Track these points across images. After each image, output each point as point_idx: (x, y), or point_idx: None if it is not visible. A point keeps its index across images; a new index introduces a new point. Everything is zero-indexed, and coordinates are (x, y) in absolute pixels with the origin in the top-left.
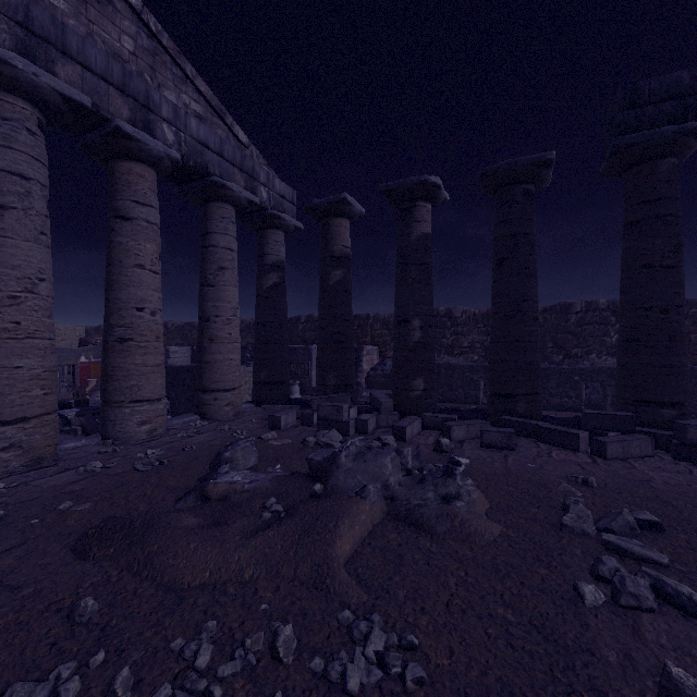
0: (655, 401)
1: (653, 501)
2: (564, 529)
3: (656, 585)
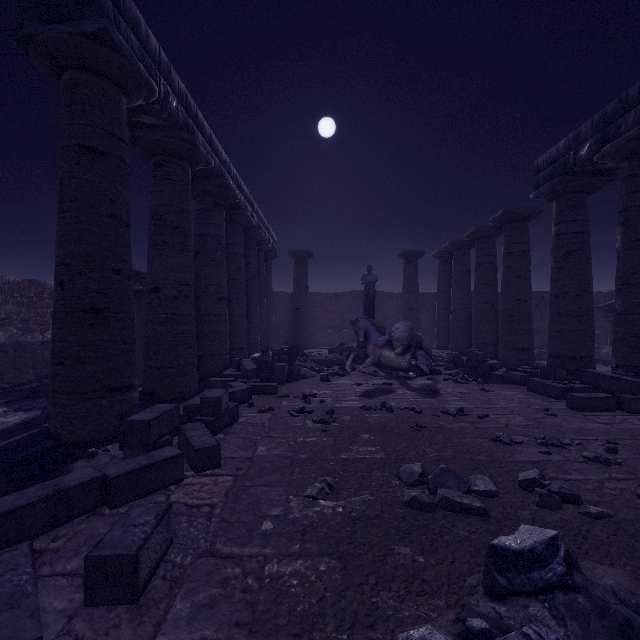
0: (128, 385)
1: (350, 463)
2: (489, 514)
3: (543, 480)
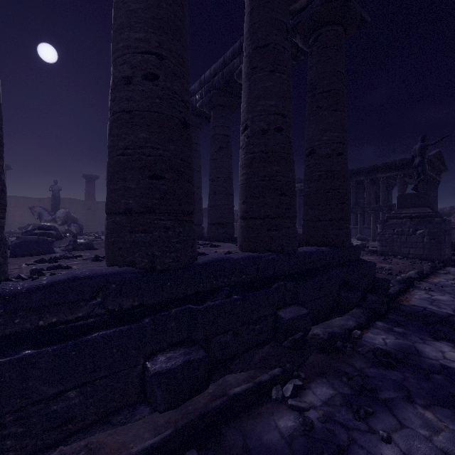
0: None
1: None
2: None
3: None
